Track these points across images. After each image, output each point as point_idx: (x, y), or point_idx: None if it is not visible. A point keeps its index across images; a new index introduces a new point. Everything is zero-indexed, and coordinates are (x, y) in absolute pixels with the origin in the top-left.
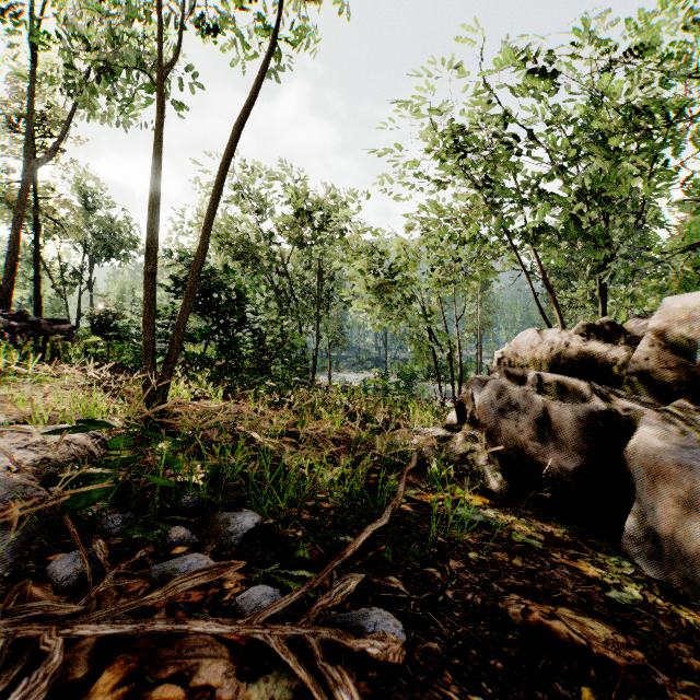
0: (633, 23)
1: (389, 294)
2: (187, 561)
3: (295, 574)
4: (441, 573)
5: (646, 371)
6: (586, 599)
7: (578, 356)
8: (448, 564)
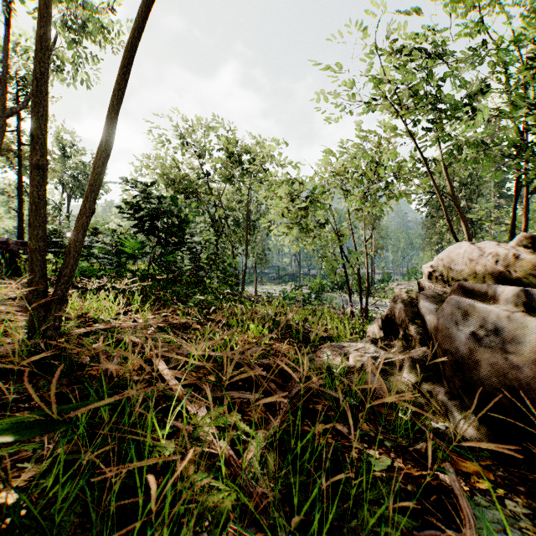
0: None
1: (306, 220)
2: None
3: None
4: None
5: None
6: None
7: (531, 268)
8: None
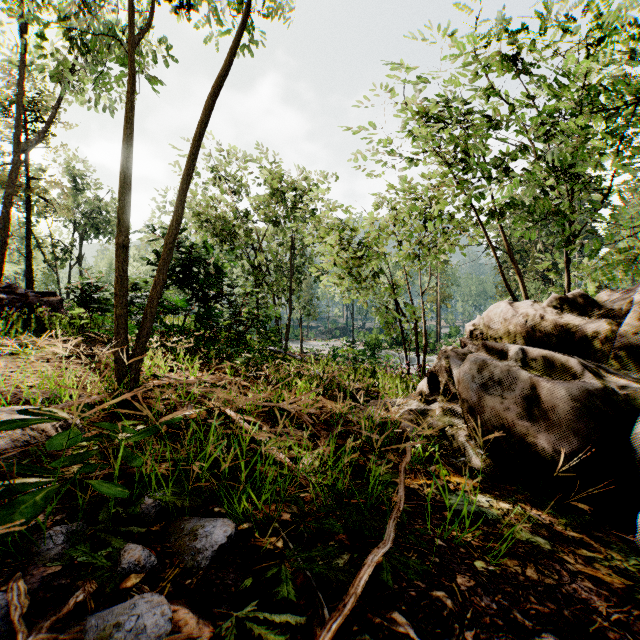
0: (603, 1)
1: (358, 268)
2: (136, 610)
3: (277, 620)
4: (451, 599)
5: (634, 345)
6: (629, 633)
7: (553, 328)
8: (456, 582)
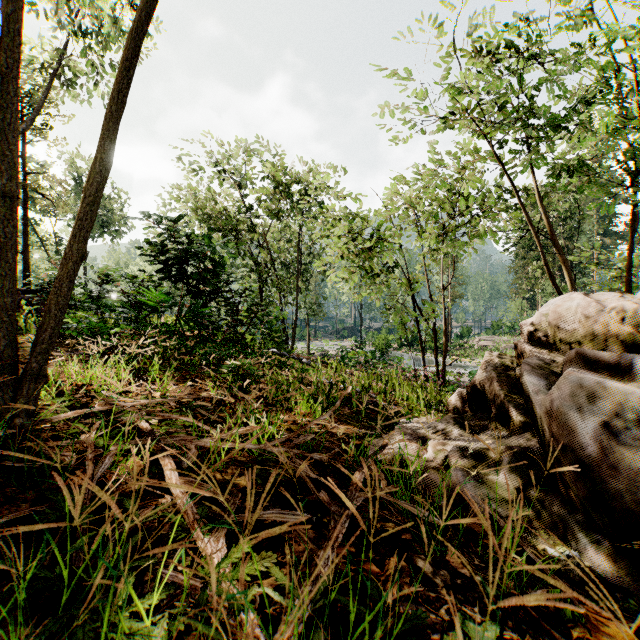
0: None
1: (370, 263)
2: None
3: None
4: None
5: None
6: None
7: None
8: None
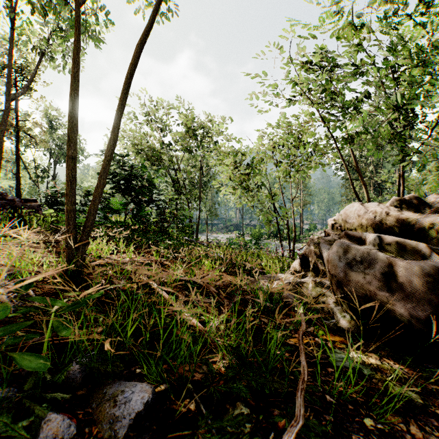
0: None
1: (247, 182)
2: None
3: None
4: None
5: None
6: None
7: (396, 222)
8: None
